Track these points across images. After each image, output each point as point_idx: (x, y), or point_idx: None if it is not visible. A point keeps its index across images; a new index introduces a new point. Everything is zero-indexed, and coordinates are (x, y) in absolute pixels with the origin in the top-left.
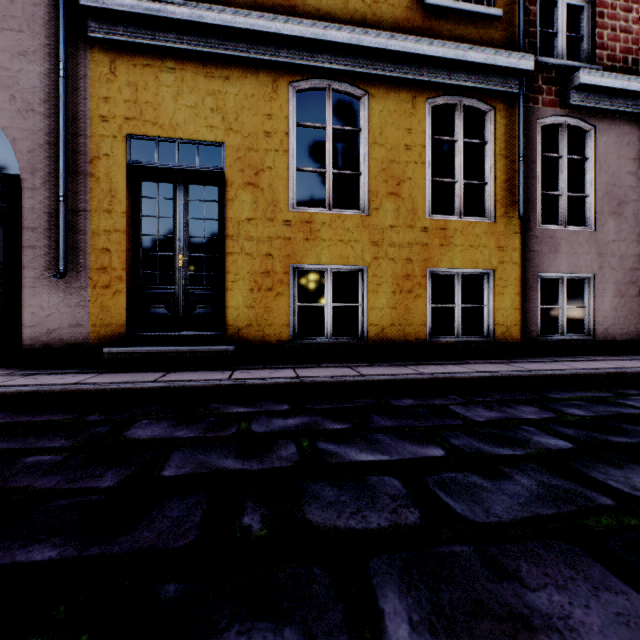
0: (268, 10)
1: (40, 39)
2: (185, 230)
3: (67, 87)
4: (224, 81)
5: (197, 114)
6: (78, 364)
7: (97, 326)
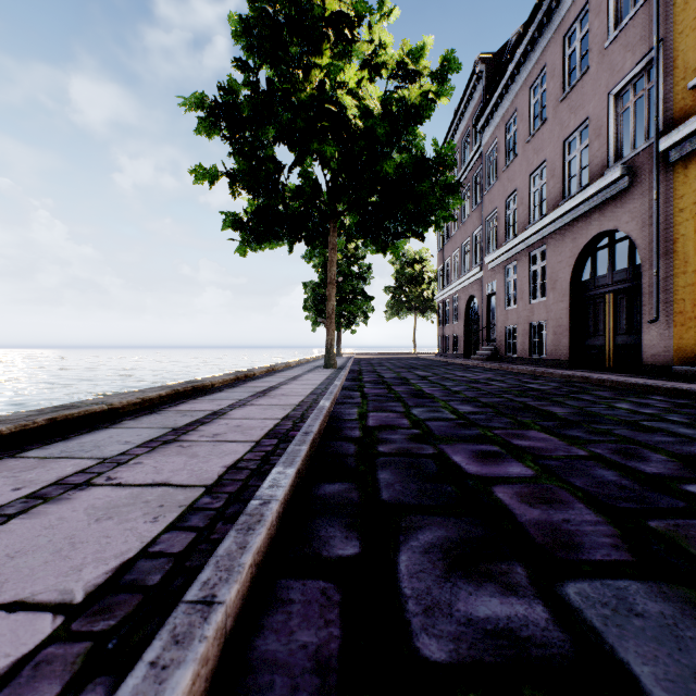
0: None
1: (648, 180)
2: None
3: (661, 201)
4: None
5: None
6: (665, 376)
7: (676, 352)
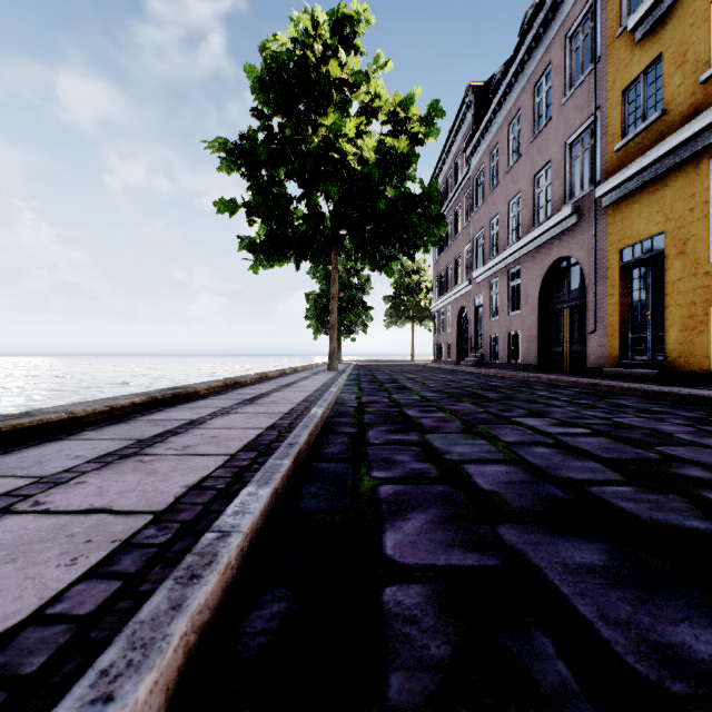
0: (691, 115)
1: (591, 219)
2: (652, 294)
3: (598, 237)
4: (663, 189)
5: (649, 220)
6: (601, 376)
7: (608, 357)
